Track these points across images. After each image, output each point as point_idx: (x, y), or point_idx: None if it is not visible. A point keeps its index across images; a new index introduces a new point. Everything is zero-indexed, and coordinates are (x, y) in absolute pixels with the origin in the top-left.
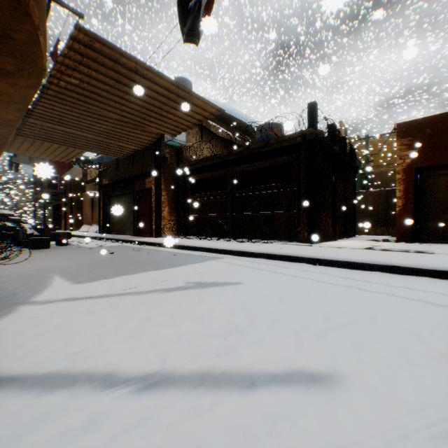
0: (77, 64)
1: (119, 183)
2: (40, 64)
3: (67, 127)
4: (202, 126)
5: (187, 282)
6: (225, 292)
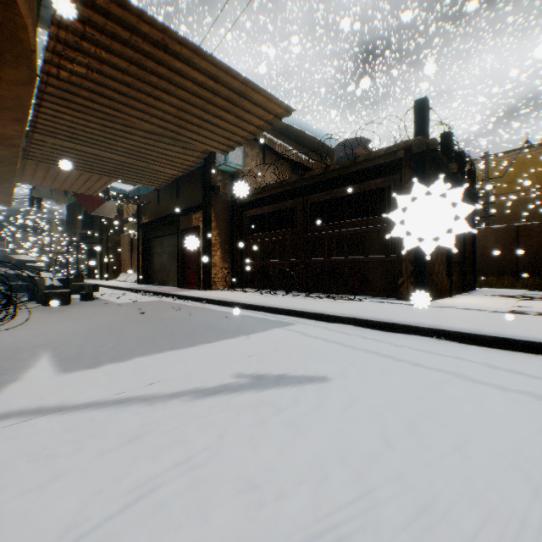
0: (78, 39)
1: (160, 221)
2: (26, 40)
3: (85, 144)
4: (264, 146)
5: (238, 374)
6: (303, 404)
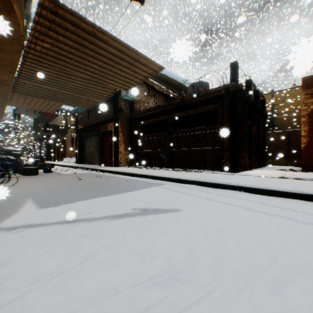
0: (47, 30)
1: (89, 128)
2: (18, 30)
3: (48, 85)
4: (149, 85)
5: (134, 208)
6: (166, 221)
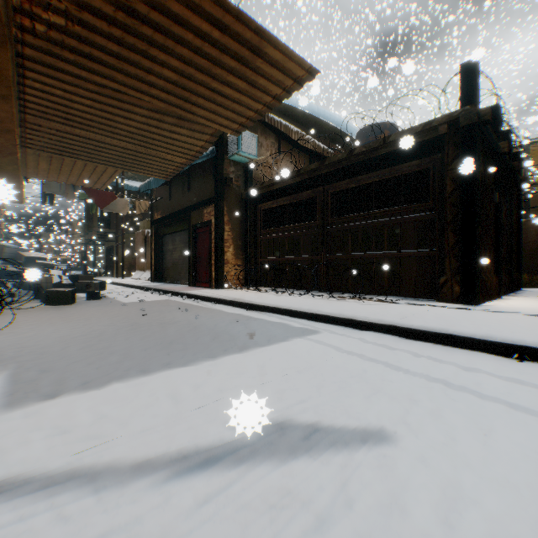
0: None
1: (172, 217)
2: None
3: (83, 128)
4: (280, 135)
5: None
6: (363, 507)
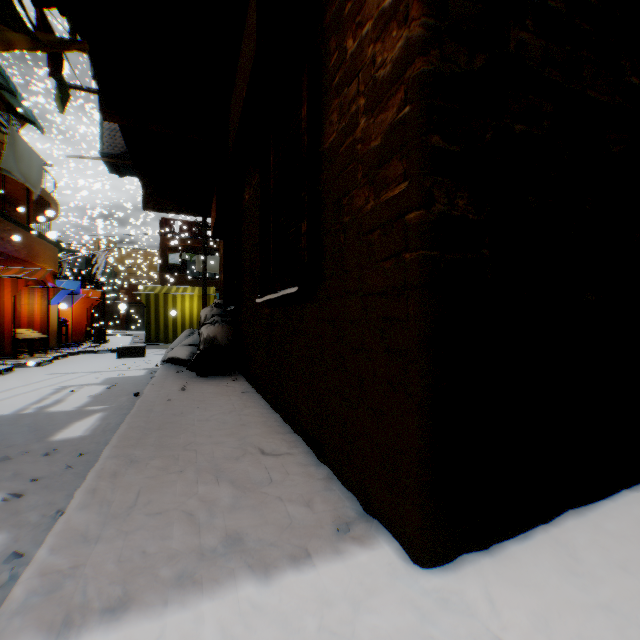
0: None
1: None
2: None
3: None
4: None
5: None
6: None
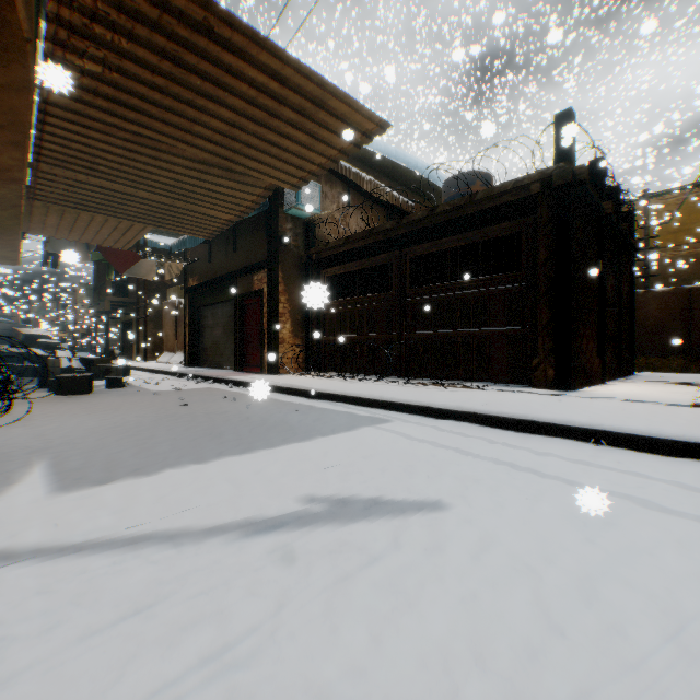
0: (87, 22)
1: (212, 284)
2: (15, 23)
3: (108, 178)
4: (349, 183)
5: (311, 496)
6: (409, 549)
